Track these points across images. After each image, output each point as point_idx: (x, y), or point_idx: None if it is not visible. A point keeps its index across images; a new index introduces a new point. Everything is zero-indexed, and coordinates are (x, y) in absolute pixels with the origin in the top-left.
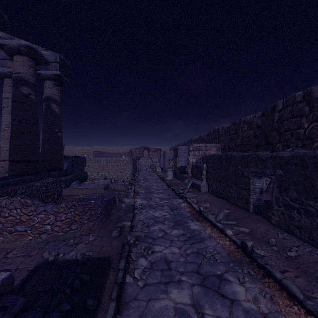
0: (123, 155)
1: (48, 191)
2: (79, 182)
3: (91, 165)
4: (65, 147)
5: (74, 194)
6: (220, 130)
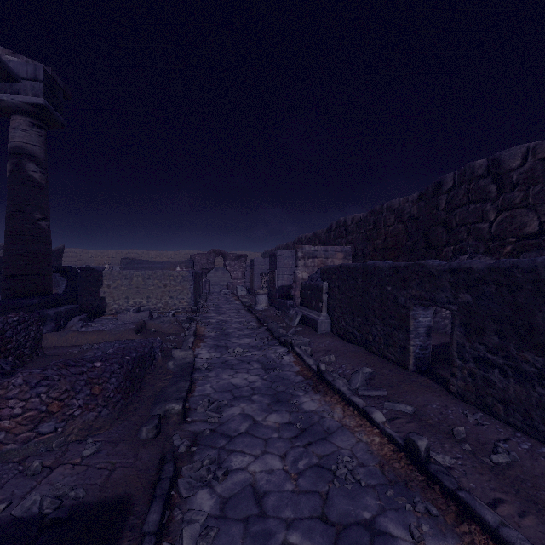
0: (179, 266)
1: (6, 341)
2: (86, 318)
3: (113, 285)
4: (66, 250)
5: (72, 343)
6: (349, 223)
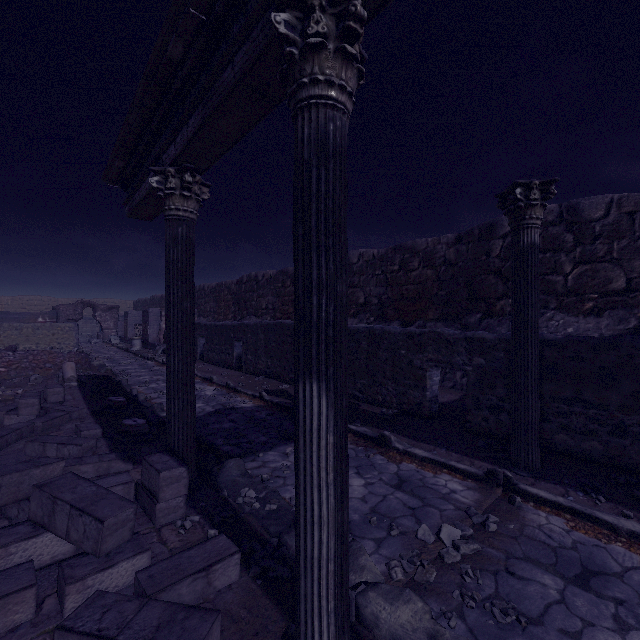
0: (41, 317)
1: None
2: None
3: (3, 335)
4: None
5: None
6: (206, 289)
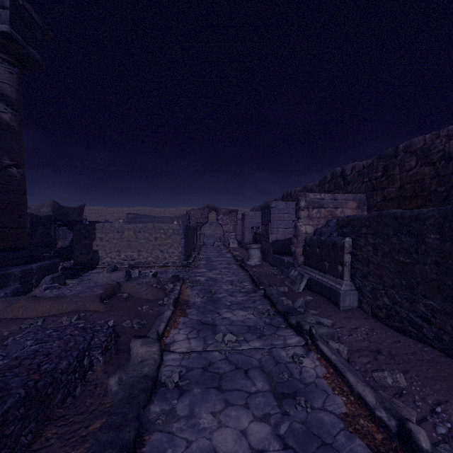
0: (176, 220)
1: None
2: (61, 276)
3: (105, 238)
4: (91, 208)
5: (18, 315)
6: (348, 172)
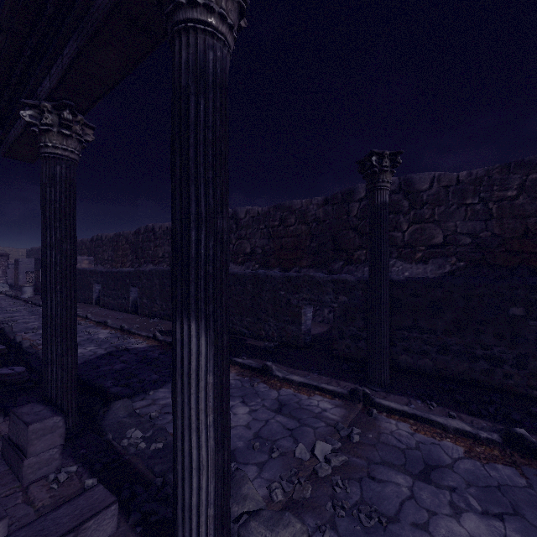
0: None
1: None
2: None
3: None
4: None
5: None
6: (104, 239)
